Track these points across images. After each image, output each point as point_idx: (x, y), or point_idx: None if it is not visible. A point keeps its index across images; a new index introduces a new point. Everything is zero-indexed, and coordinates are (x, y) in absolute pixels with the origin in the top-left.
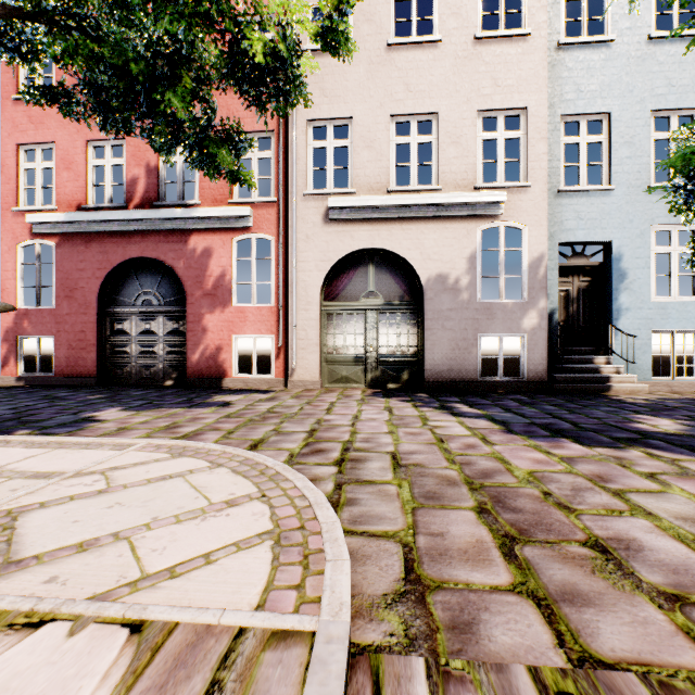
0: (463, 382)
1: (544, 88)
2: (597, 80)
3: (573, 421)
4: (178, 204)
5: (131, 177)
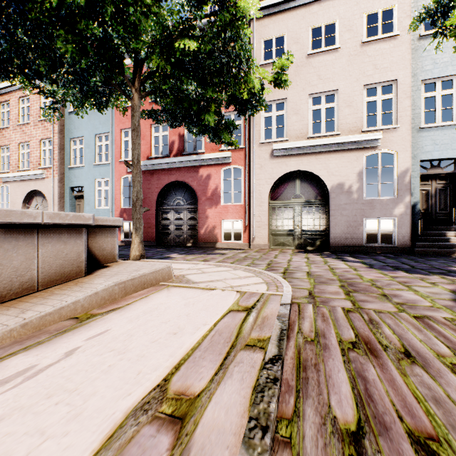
0: (354, 247)
1: (409, 66)
2: (449, 55)
3: (413, 265)
4: (194, 153)
5: (171, 141)
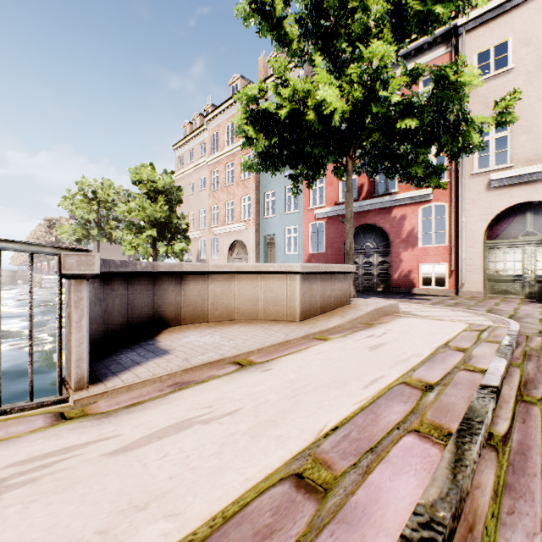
0: None
1: None
2: None
3: None
4: (386, 194)
5: (360, 184)
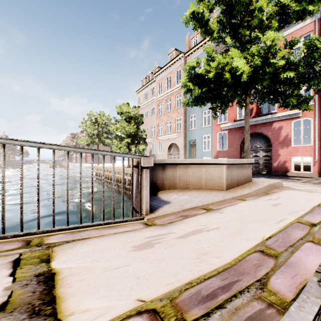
0: None
1: None
2: None
3: None
4: (268, 113)
5: (251, 108)
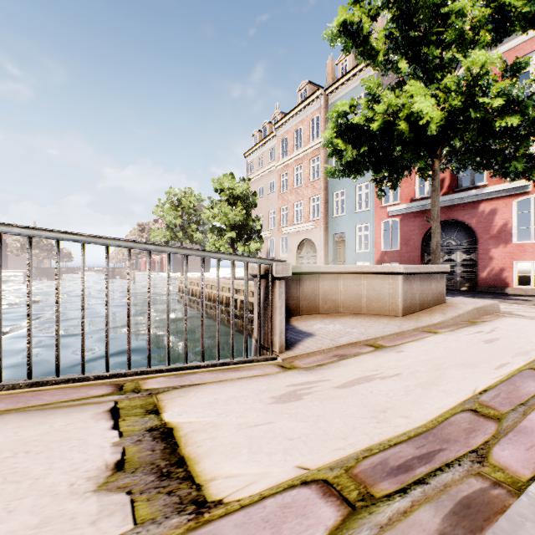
0: None
1: None
2: None
3: None
4: (471, 187)
5: (440, 178)
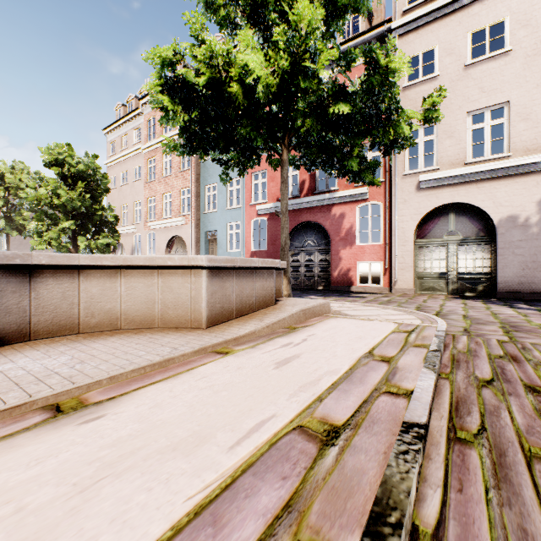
0: (532, 293)
1: None
2: None
3: None
4: (326, 191)
5: (302, 180)
